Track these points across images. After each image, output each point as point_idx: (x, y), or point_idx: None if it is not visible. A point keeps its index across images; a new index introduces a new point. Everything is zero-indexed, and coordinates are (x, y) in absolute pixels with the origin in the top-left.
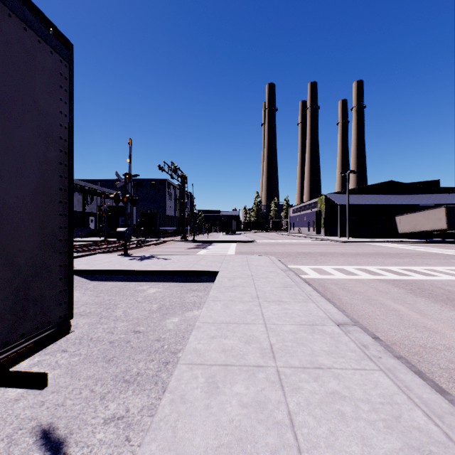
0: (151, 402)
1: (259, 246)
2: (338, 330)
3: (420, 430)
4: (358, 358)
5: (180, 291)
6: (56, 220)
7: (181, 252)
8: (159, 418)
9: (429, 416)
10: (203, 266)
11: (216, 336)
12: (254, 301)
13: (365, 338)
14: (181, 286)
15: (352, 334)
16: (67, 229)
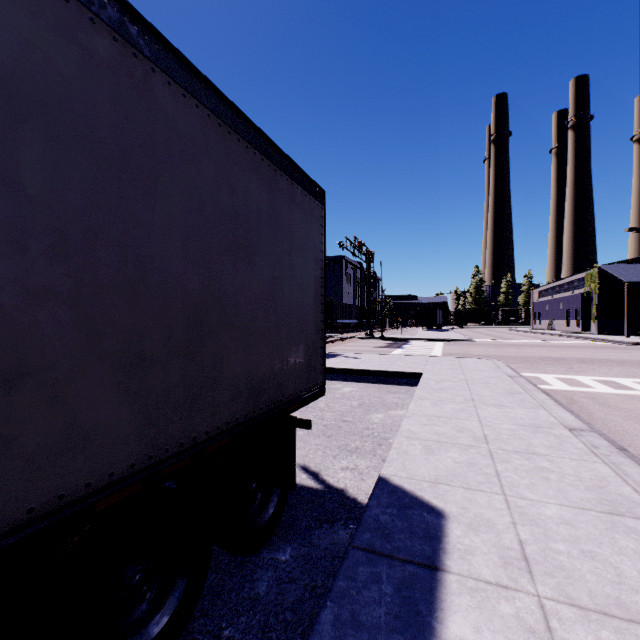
0: (374, 464)
1: (477, 347)
2: (567, 434)
3: (620, 495)
4: (582, 454)
5: (378, 392)
6: (319, 316)
7: (369, 351)
8: (391, 458)
9: (636, 491)
10: (402, 367)
11: (427, 424)
12: (468, 402)
13: (598, 442)
14: (378, 388)
15: (584, 437)
16: (323, 322)
